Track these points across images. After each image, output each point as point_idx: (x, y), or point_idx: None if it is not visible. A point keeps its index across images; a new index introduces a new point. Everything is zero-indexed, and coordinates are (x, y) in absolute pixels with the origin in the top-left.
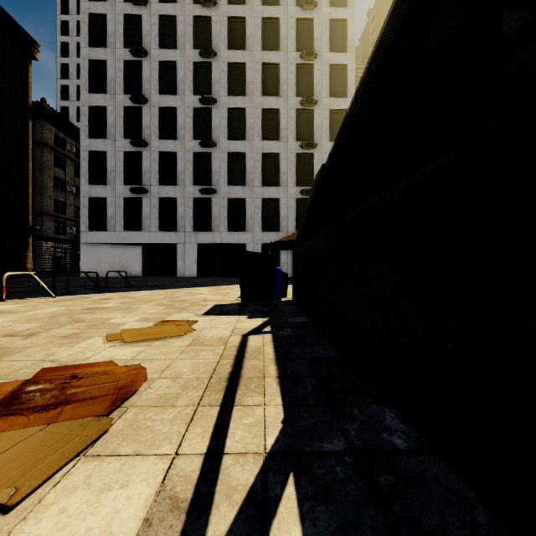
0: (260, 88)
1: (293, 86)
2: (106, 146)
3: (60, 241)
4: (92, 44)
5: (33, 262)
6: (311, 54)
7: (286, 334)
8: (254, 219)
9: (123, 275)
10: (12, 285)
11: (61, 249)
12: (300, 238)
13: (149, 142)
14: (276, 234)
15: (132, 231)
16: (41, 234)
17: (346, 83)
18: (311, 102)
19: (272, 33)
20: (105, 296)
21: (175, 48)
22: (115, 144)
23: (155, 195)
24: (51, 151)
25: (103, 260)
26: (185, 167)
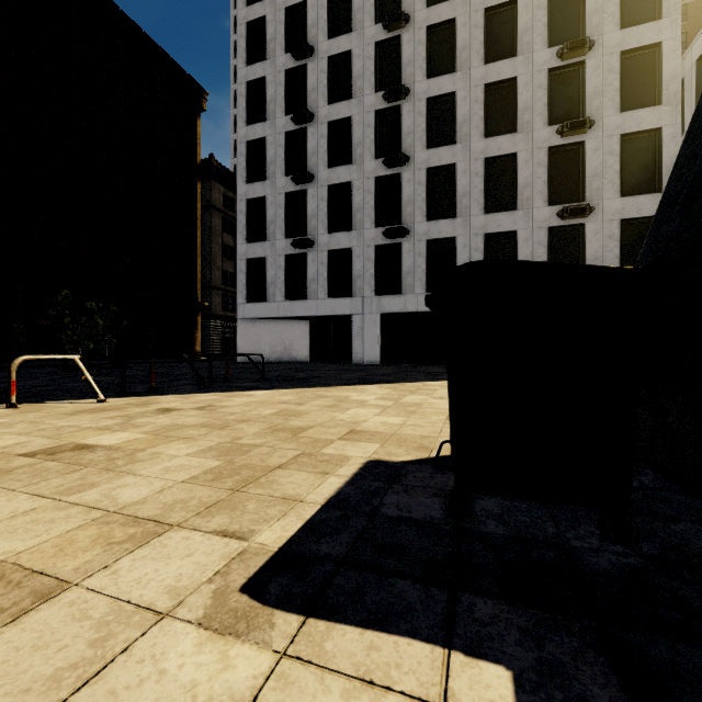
0: (480, 52)
1: (543, 31)
2: (265, 189)
3: (229, 319)
4: (250, 62)
5: (203, 344)
6: None
7: None
8: None
9: (286, 360)
10: (139, 372)
11: (230, 328)
12: None
13: (316, 175)
14: None
15: (295, 300)
16: (210, 312)
17: None
18: (582, 46)
19: None
20: (179, 403)
21: (350, 32)
22: (275, 185)
23: (323, 248)
24: (220, 214)
25: (263, 341)
26: (363, 201)
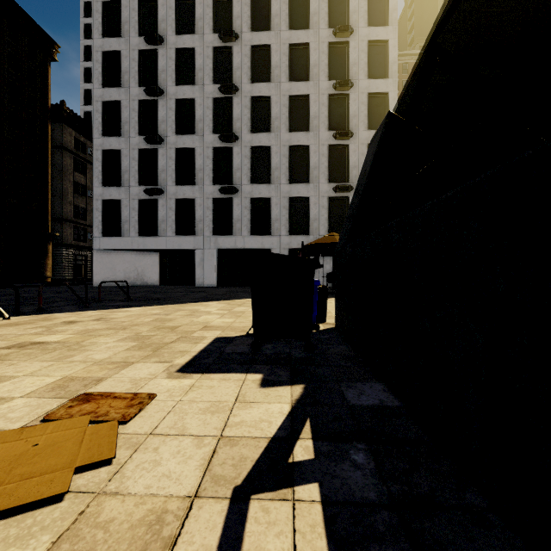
0: (287, 72)
1: (325, 68)
2: (120, 144)
3: (81, 248)
4: (106, 35)
5: (53, 270)
6: (346, 29)
7: (362, 493)
8: (280, 221)
9: (139, 284)
10: (3, 296)
11: (82, 256)
12: (351, 232)
13: (165, 138)
14: (306, 237)
15: (147, 236)
16: (61, 241)
17: (387, 62)
18: (347, 85)
19: (301, 10)
20: (76, 317)
21: (193, 33)
22: (129, 141)
23: (171, 196)
24: (71, 155)
25: (117, 268)
26: (204, 164)
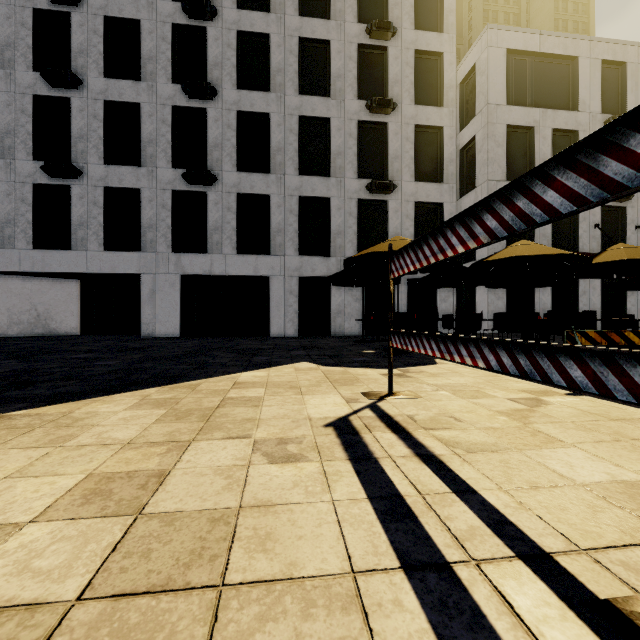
0: (295, 1)
1: (353, 4)
2: None
3: None
4: None
5: None
6: None
7: None
8: (285, 233)
9: (39, 334)
10: None
11: None
12: None
13: (85, 82)
14: (325, 260)
15: (51, 249)
16: None
17: (440, 9)
18: (387, 29)
19: None
20: None
21: None
22: (14, 80)
23: (97, 182)
24: None
25: None
26: (157, 132)
